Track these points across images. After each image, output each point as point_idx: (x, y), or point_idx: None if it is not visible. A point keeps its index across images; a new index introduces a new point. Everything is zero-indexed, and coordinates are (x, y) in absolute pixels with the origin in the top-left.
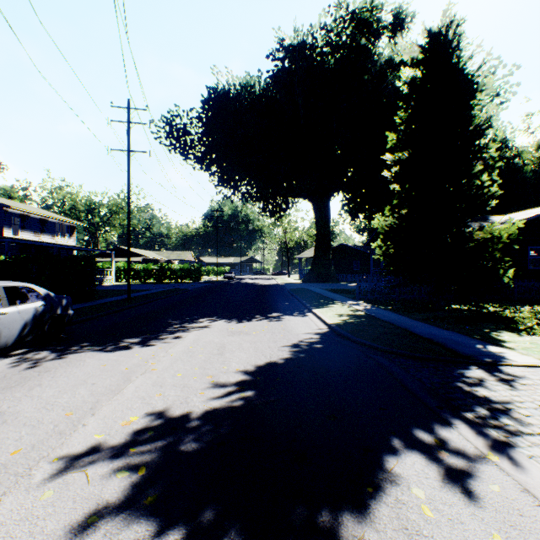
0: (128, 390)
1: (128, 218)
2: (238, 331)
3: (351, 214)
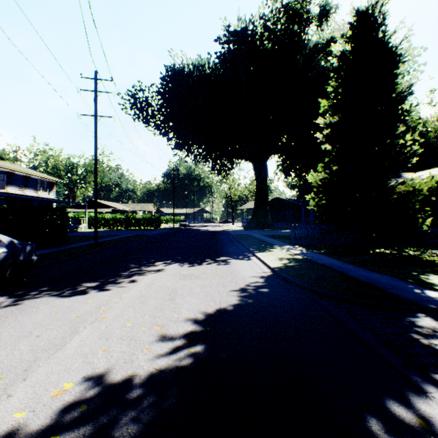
0: (72, 344)
1: (95, 174)
2: (189, 274)
3: (284, 173)
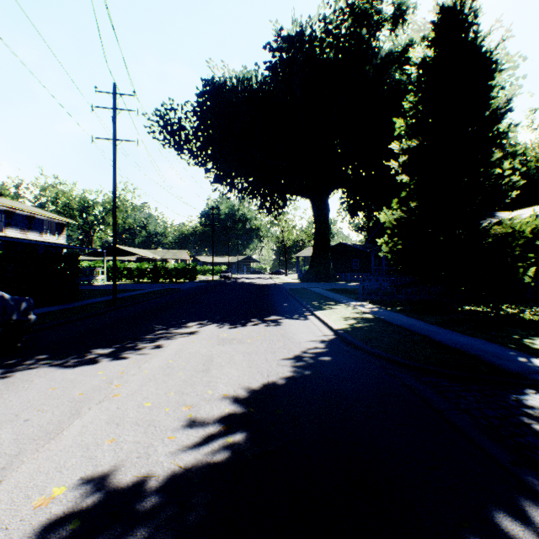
0: (70, 431)
1: (114, 213)
2: (230, 338)
3: (350, 212)
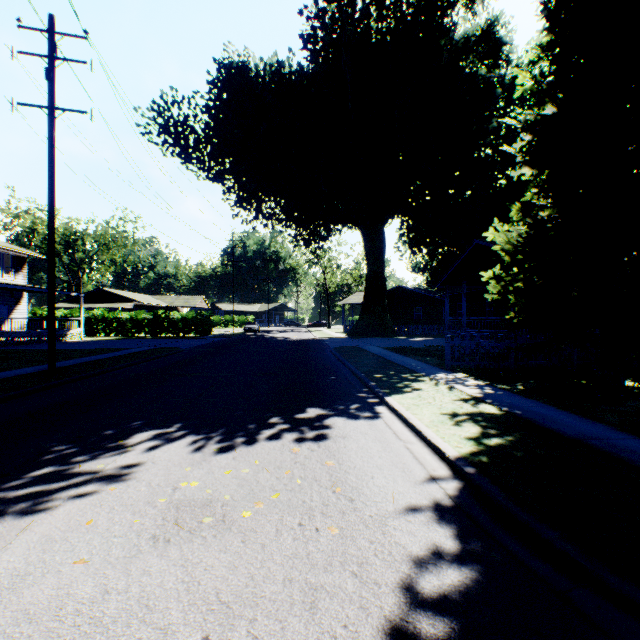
0: None
1: (50, 228)
2: (201, 500)
3: (411, 247)
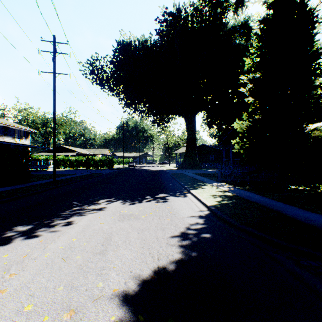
0: None
1: (54, 122)
2: (129, 214)
3: (208, 125)
